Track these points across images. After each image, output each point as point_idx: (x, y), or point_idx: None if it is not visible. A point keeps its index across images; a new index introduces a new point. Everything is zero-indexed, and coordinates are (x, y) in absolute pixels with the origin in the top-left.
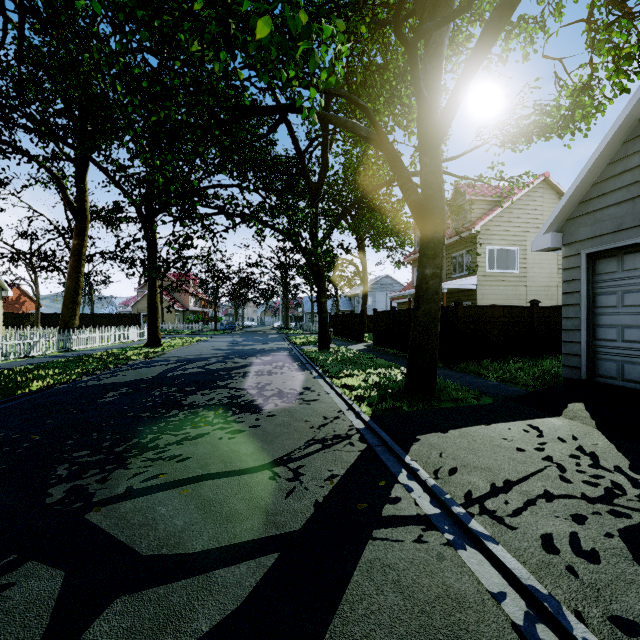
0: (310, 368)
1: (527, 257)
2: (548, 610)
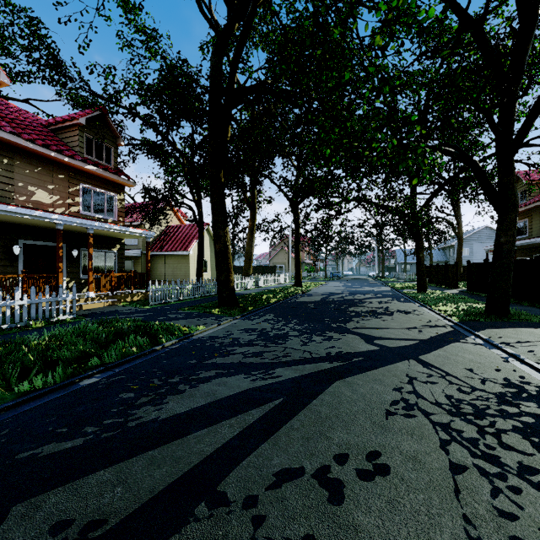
0: (413, 302)
1: None
2: (515, 356)
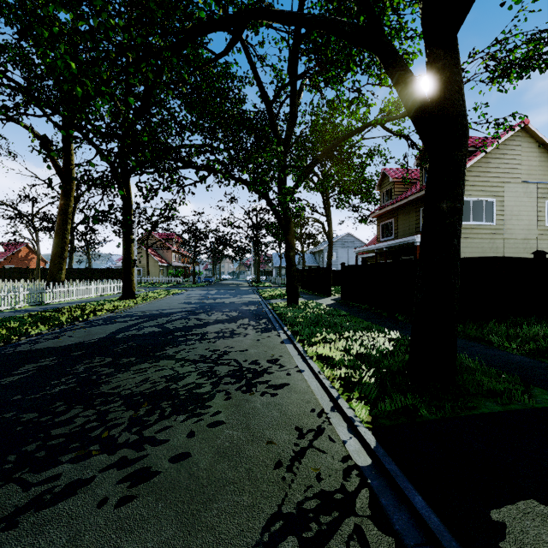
0: (278, 327)
1: (504, 208)
2: None
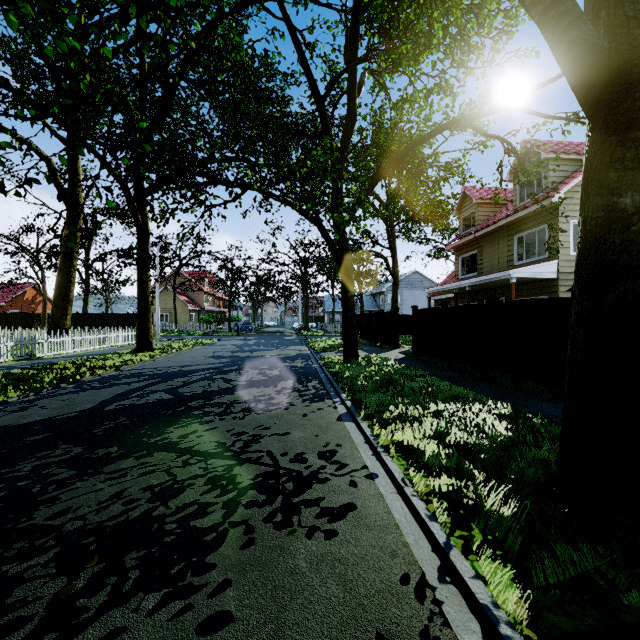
0: (332, 394)
1: None
2: None
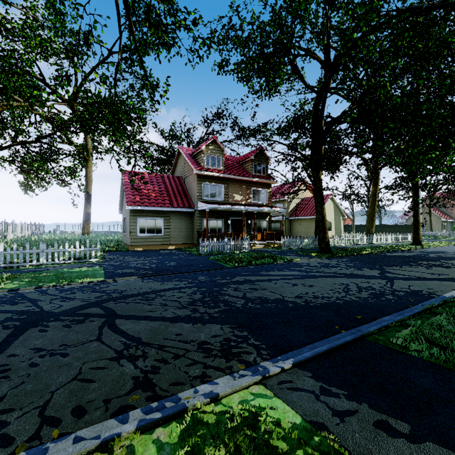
0: None
1: None
2: None
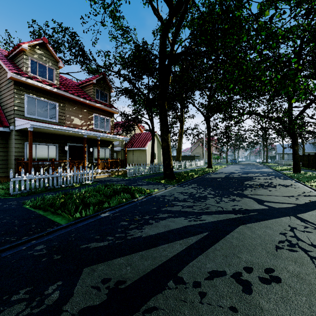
0: (290, 179)
1: None
2: None
